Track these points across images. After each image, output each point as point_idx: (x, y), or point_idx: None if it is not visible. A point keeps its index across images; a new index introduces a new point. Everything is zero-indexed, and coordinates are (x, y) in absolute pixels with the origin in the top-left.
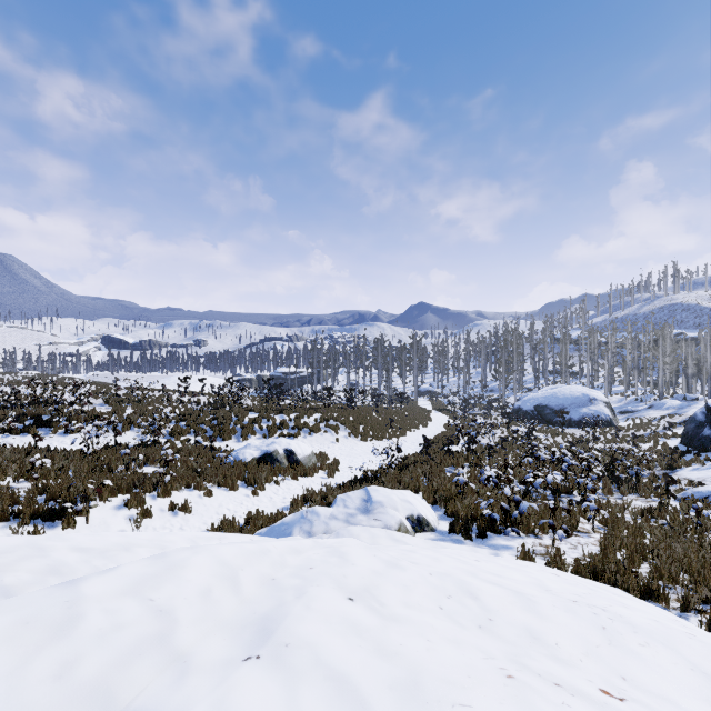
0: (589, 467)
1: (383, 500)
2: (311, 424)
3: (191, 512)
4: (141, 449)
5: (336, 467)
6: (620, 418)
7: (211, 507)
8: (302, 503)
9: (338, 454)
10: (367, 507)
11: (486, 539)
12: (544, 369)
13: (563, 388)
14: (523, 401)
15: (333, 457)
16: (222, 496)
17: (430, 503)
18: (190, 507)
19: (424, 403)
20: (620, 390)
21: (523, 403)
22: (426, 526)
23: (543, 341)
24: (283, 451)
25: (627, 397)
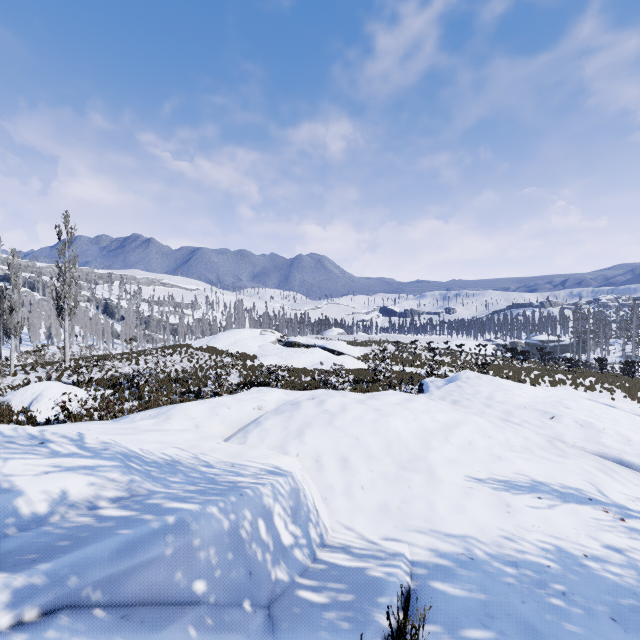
0: None
1: None
2: (586, 384)
3: None
4: None
5: None
6: None
7: None
8: None
9: None
10: None
11: None
12: None
13: None
14: None
15: None
16: None
17: None
18: None
19: None
20: None
21: None
22: None
23: None
24: None
25: None
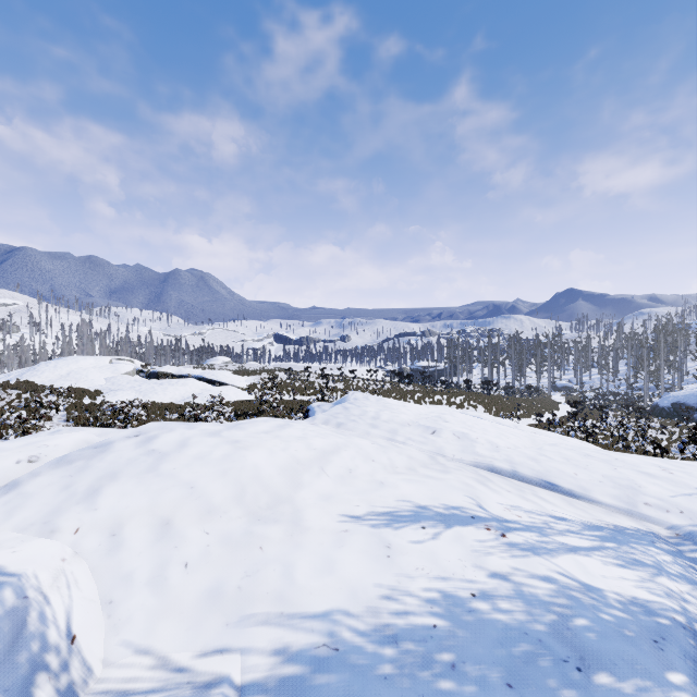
0: (643, 431)
1: None
2: (457, 403)
3: None
4: None
5: None
6: None
7: None
8: None
9: None
10: None
11: None
12: None
13: None
14: (661, 399)
15: None
16: None
17: None
18: None
19: (558, 398)
20: None
21: (661, 401)
22: None
23: None
24: None
25: None
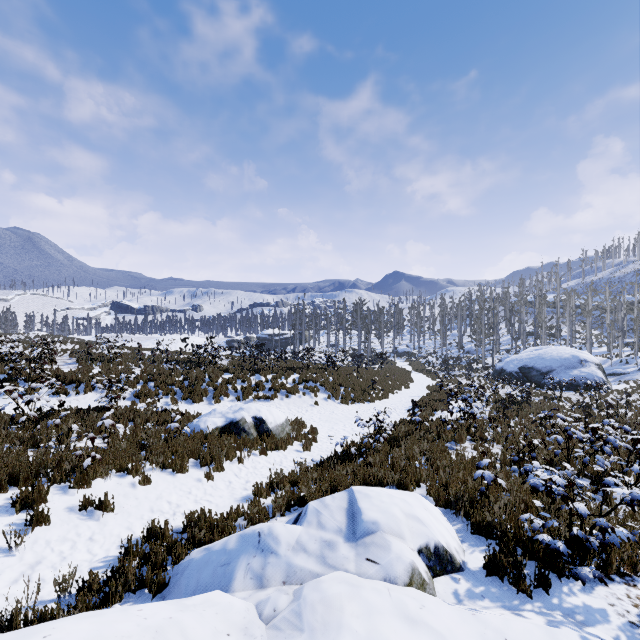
0: None
1: (380, 519)
2: (289, 386)
3: (113, 511)
4: (93, 414)
5: (313, 437)
6: (609, 380)
7: (145, 500)
8: (268, 492)
9: (316, 419)
10: (353, 528)
11: (550, 590)
12: (525, 330)
13: (549, 349)
14: (506, 362)
15: (311, 422)
16: (165, 482)
17: (440, 505)
18: (111, 504)
19: (403, 364)
20: (600, 352)
21: (506, 365)
22: (448, 562)
23: (521, 303)
24: (252, 419)
25: (610, 358)
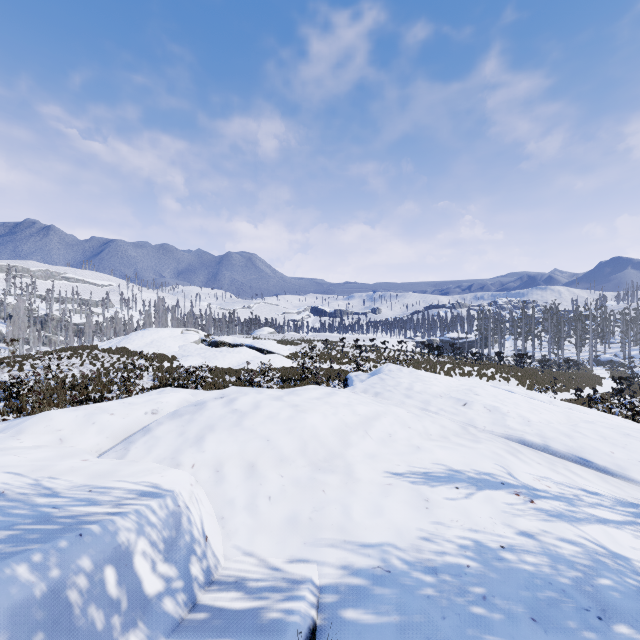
0: None
1: None
2: (488, 375)
3: None
4: None
5: None
6: None
7: None
8: None
9: None
10: None
11: None
12: None
13: None
14: None
15: None
16: None
17: None
18: None
19: (601, 372)
20: None
21: None
22: None
23: None
24: None
25: None
